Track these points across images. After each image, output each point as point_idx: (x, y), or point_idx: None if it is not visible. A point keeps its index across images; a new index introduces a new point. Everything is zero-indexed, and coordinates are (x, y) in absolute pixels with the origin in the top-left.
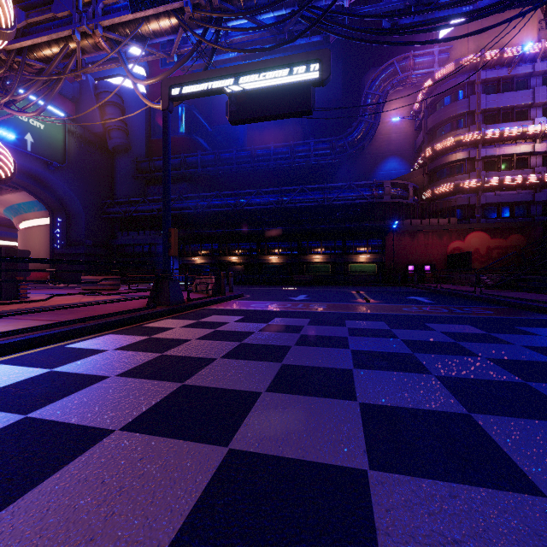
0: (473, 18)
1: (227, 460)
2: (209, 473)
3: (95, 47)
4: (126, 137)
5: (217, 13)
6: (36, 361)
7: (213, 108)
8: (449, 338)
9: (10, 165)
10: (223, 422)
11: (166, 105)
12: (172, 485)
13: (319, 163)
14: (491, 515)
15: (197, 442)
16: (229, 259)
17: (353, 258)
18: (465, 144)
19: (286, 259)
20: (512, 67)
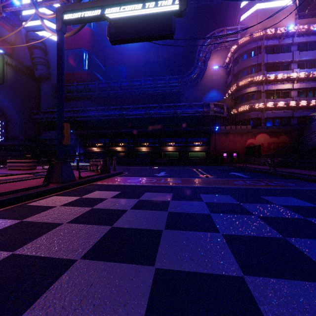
0: None
1: None
2: None
3: None
4: (48, 69)
5: None
6: None
7: (106, 55)
8: (295, 213)
9: None
10: None
11: (59, 27)
12: None
13: (171, 91)
14: None
15: None
16: (115, 149)
17: (191, 148)
18: (255, 83)
19: (151, 149)
20: (281, 39)
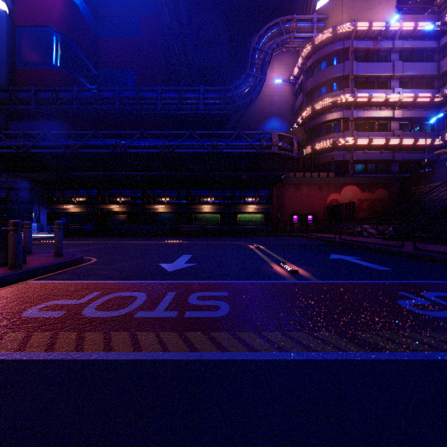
0: None
1: None
2: None
3: None
4: None
5: None
6: None
7: (98, 49)
8: None
9: None
10: None
11: None
12: None
13: (208, 113)
14: None
15: None
16: (109, 207)
17: (242, 208)
18: (340, 106)
19: (174, 208)
20: (378, 39)
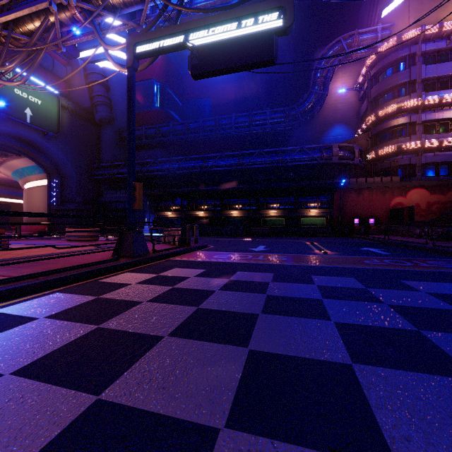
0: None
1: None
2: None
3: (72, 19)
4: (110, 110)
5: None
6: None
7: (183, 86)
8: (446, 304)
9: None
10: None
11: (130, 63)
12: None
13: (274, 130)
14: None
15: None
16: (196, 213)
17: (304, 212)
18: (406, 110)
19: (246, 213)
20: (451, 39)
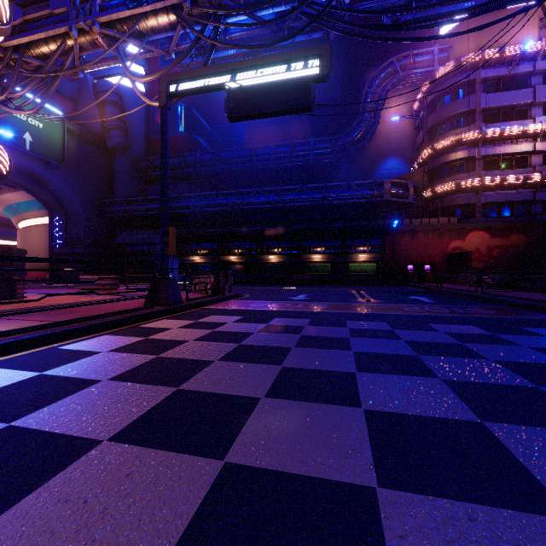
0: (476, 13)
1: (223, 475)
2: (203, 492)
3: (92, 44)
4: (126, 136)
5: (216, 9)
6: (26, 364)
7: (212, 107)
8: (454, 340)
9: (5, 162)
10: (219, 432)
11: (164, 102)
12: (161, 505)
13: (318, 162)
14: (516, 543)
15: (191, 454)
16: (228, 258)
17: (353, 257)
18: (465, 143)
19: (286, 258)
20: (512, 65)
